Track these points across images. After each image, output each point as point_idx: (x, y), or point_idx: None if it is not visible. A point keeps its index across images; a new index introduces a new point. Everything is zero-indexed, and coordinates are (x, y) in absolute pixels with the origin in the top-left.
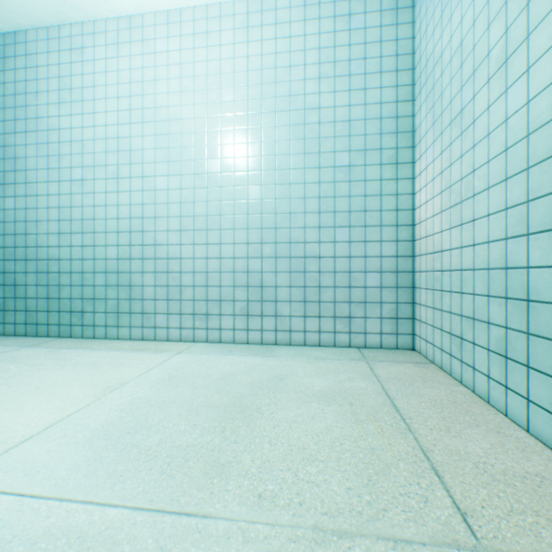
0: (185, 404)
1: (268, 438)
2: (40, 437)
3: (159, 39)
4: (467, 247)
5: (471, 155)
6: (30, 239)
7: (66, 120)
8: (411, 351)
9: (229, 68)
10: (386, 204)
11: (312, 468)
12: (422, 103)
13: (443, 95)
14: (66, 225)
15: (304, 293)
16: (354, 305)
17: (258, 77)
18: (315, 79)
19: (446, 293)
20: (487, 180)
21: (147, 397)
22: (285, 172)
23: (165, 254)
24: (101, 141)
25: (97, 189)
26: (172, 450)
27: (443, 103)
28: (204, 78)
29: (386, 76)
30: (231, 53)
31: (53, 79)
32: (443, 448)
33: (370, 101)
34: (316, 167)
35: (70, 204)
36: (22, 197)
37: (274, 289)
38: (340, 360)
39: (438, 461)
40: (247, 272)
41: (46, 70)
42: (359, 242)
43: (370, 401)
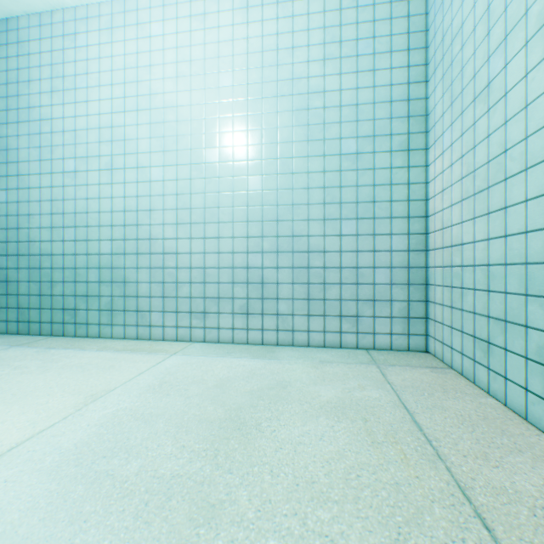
0: (174, 417)
1: (269, 466)
2: (1, 462)
3: (154, 22)
4: (496, 238)
5: (502, 133)
6: (22, 233)
7: (59, 109)
8: (425, 353)
9: (228, 51)
10: (397, 194)
11: (324, 513)
12: (437, 82)
13: (465, 70)
14: (59, 219)
15: (308, 290)
16: (362, 303)
17: (258, 60)
18: (319, 61)
19: (468, 291)
20: (525, 160)
21: (133, 408)
22: (288, 160)
23: (160, 249)
24: (94, 131)
25: (90, 181)
26: (152, 483)
27: (465, 79)
28: (202, 63)
29: (397, 55)
30: (230, 35)
31: (45, 67)
32: (485, 484)
33: (379, 83)
34: (321, 155)
35: (62, 197)
36: (14, 189)
37: (276, 286)
38: (347, 363)
39: (483, 505)
40: (247, 268)
41: (38, 57)
42: (367, 236)
43: (387, 416)
